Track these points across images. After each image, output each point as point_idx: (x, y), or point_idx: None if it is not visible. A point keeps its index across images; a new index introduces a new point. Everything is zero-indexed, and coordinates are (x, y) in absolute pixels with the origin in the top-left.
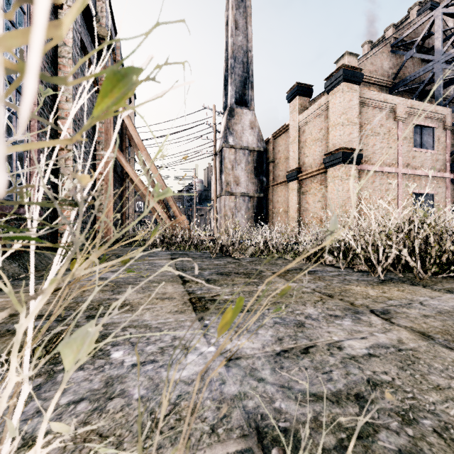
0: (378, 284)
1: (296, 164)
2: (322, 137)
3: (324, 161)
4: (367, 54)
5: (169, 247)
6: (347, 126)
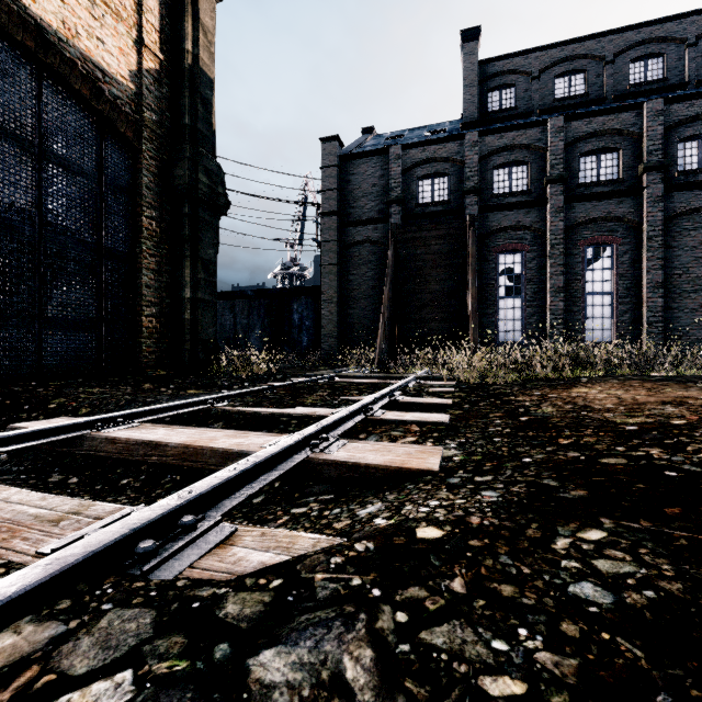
0: None
1: None
2: None
3: None
4: None
5: None
6: None
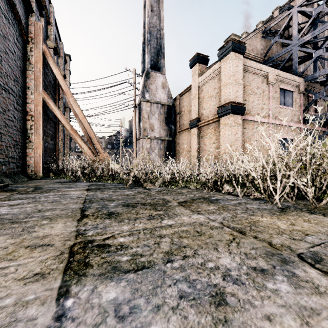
0: (281, 214)
1: (196, 115)
2: (216, 94)
3: (217, 112)
4: (246, 37)
5: (91, 179)
6: (235, 85)
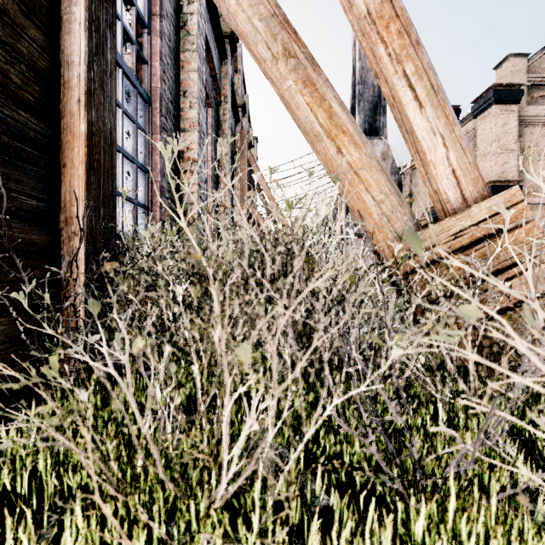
0: None
1: None
2: None
3: None
4: (543, 49)
5: None
6: (501, 155)
